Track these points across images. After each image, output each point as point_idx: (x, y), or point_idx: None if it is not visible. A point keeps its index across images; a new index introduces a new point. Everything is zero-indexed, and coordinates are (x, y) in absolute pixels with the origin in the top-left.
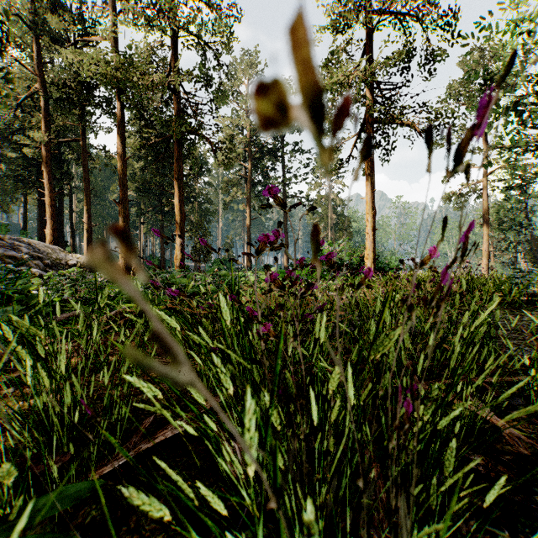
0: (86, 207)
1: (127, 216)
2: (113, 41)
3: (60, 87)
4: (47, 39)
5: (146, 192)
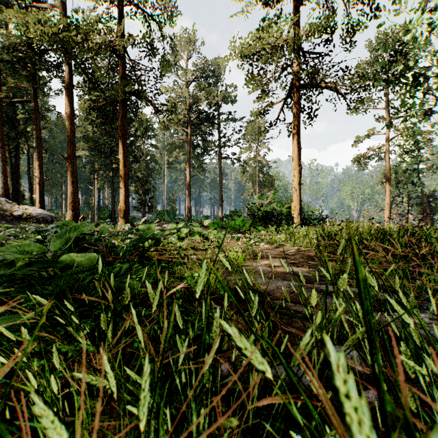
0: (38, 162)
1: (75, 171)
2: (61, 9)
3: (10, 50)
4: None
5: (98, 151)
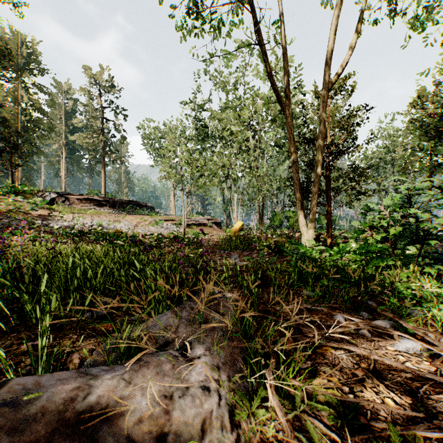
0: None
1: None
2: None
3: None
4: None
5: None
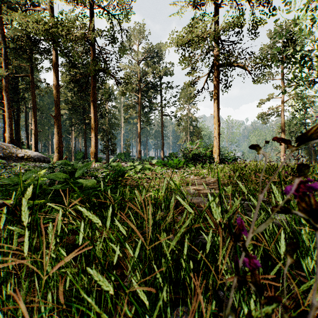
0: (33, 119)
1: (60, 125)
2: (50, 11)
3: (15, 40)
4: (5, 7)
5: (75, 110)
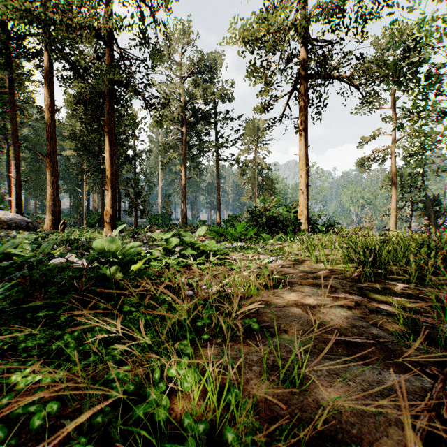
0: (14, 161)
1: (55, 170)
2: None
3: None
4: None
5: (86, 151)
